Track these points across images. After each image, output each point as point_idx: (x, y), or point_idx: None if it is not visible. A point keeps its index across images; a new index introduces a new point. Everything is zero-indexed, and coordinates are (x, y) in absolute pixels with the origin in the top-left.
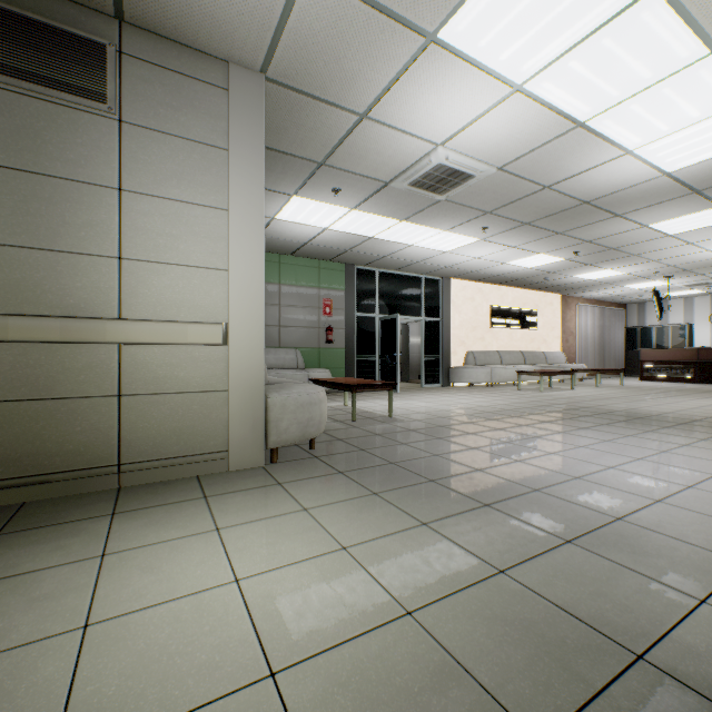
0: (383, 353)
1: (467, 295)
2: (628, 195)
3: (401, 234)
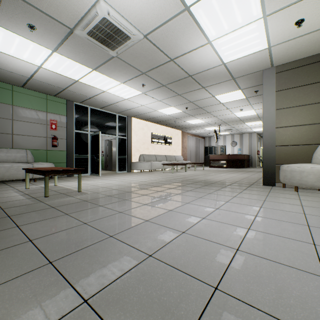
0: (92, 154)
1: (140, 126)
2: (208, 74)
3: (96, 81)
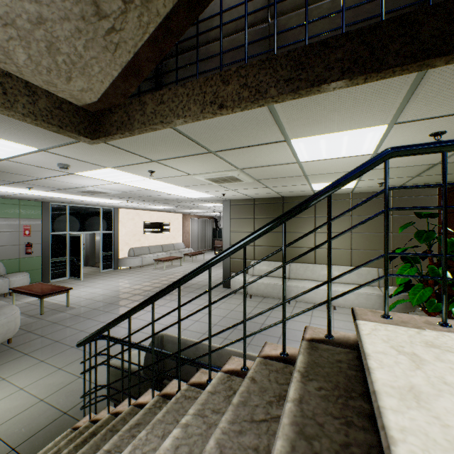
0: (72, 256)
1: (130, 217)
2: (182, 199)
3: (80, 198)
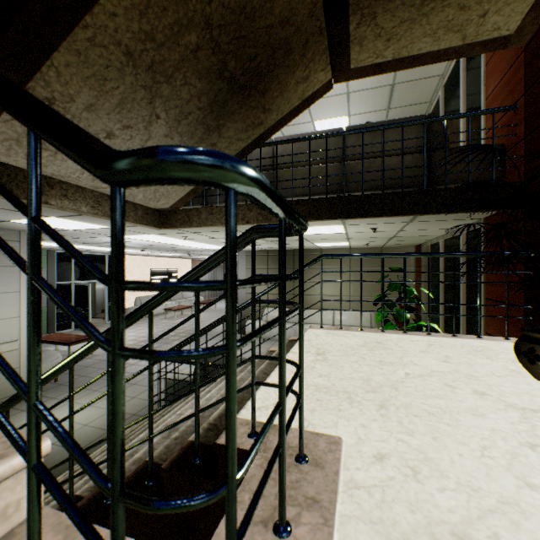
0: (78, 306)
1: (137, 264)
2: (199, 250)
3: (95, 248)
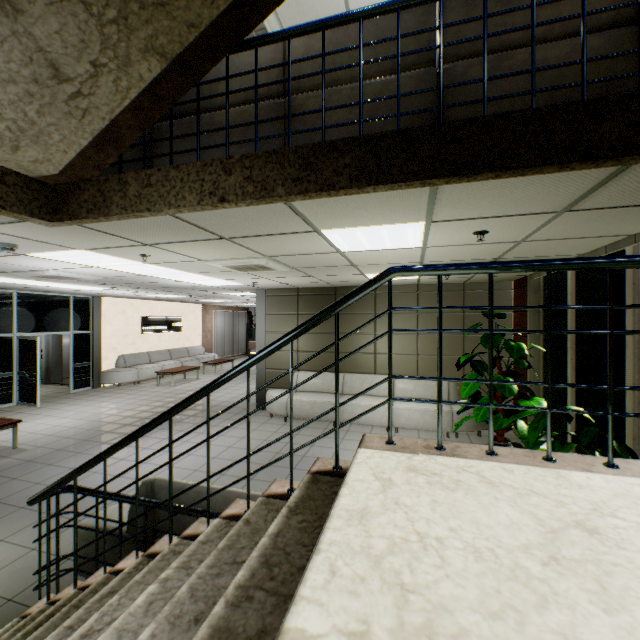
0: (22, 370)
1: (120, 309)
2: (198, 287)
3: (35, 283)
